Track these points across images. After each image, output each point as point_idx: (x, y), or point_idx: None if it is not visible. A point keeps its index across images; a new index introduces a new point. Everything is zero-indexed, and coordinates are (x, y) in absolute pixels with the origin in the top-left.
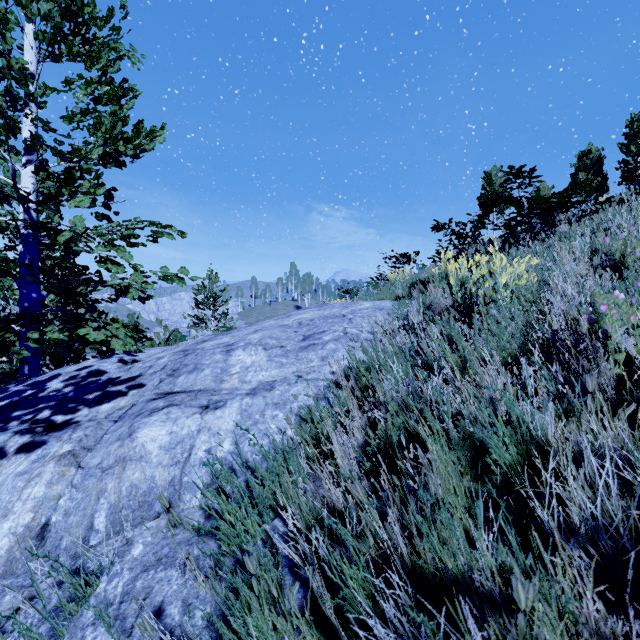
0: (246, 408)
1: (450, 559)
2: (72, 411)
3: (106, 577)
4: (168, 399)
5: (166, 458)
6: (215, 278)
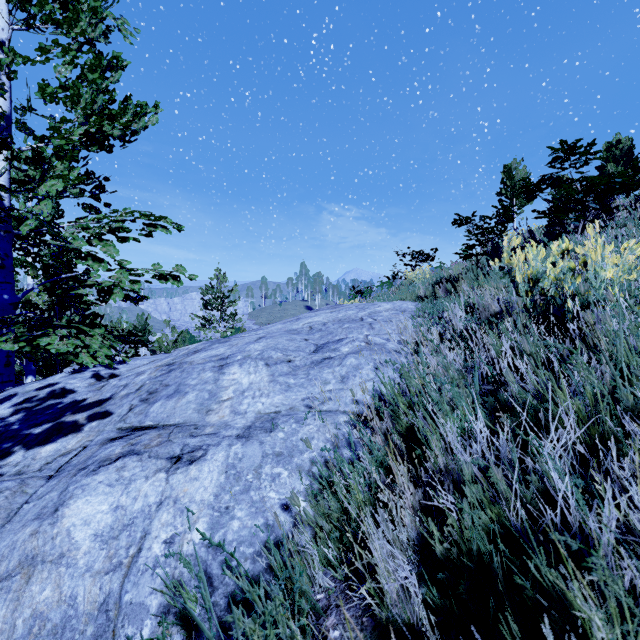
0: (234, 462)
1: None
2: (3, 455)
3: None
4: (130, 440)
5: (100, 557)
6: (223, 278)
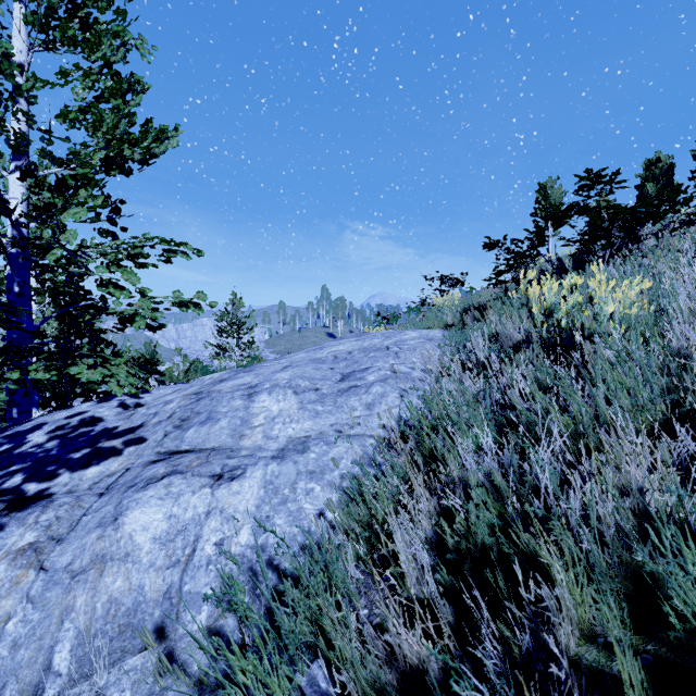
0: (271, 479)
1: None
2: (49, 477)
3: None
4: (171, 462)
5: (161, 556)
6: (239, 303)
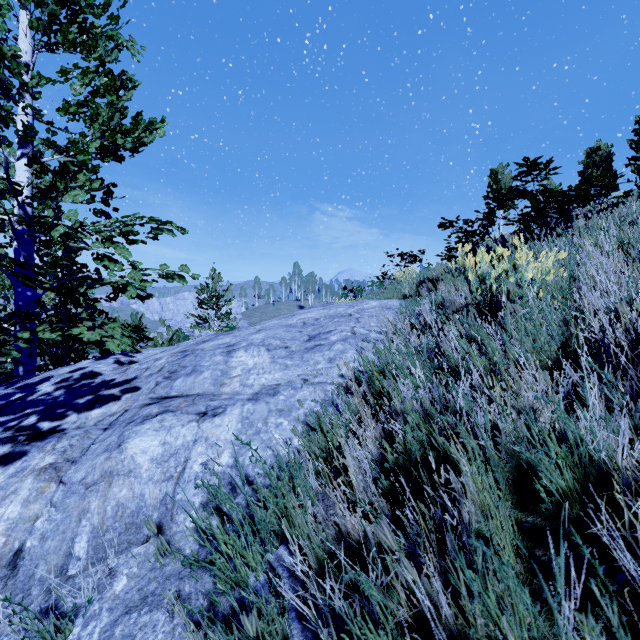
0: (247, 415)
1: (512, 632)
2: (60, 417)
3: (81, 619)
4: (163, 404)
5: (158, 472)
6: (218, 278)
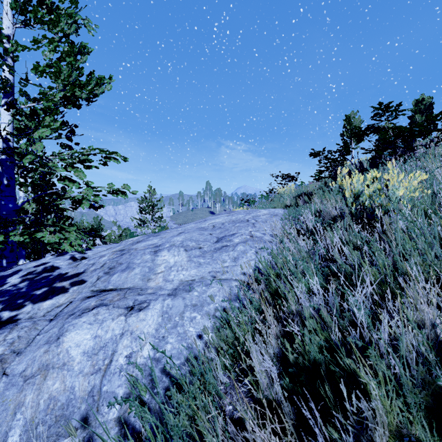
0: (167, 310)
1: None
2: (18, 307)
3: None
4: (100, 298)
5: (88, 365)
6: (153, 192)
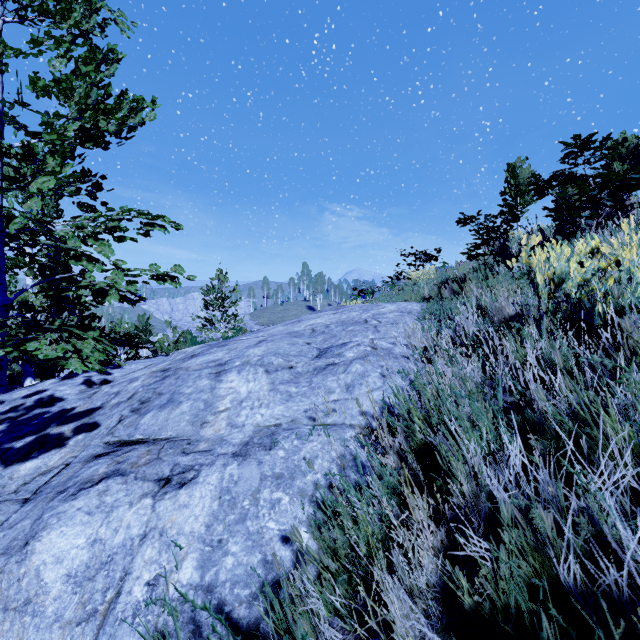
0: (229, 486)
1: None
2: None
3: None
4: (117, 458)
5: (72, 604)
6: (224, 278)
